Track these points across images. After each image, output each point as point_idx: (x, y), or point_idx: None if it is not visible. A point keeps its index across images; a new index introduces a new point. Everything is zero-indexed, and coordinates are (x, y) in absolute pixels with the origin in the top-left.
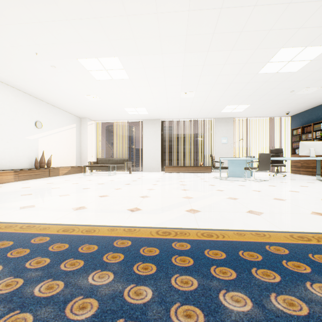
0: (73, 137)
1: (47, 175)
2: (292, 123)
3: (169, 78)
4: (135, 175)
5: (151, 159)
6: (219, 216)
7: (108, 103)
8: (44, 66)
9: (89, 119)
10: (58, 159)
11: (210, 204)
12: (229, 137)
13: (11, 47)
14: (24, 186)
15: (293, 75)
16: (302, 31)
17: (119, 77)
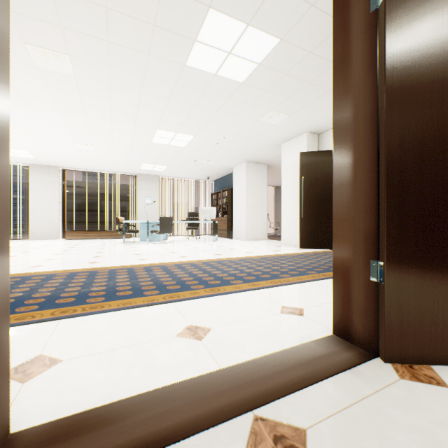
0: None
1: None
2: (215, 187)
3: (51, 127)
4: None
5: (44, 222)
6: (56, 266)
7: None
8: None
9: None
10: None
11: (64, 261)
12: (154, 197)
13: None
14: None
15: (184, 149)
16: (164, 123)
17: None
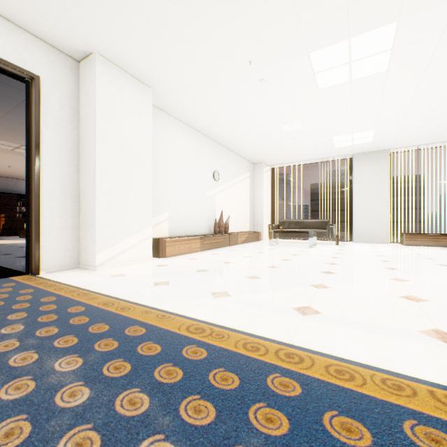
0: (246, 190)
1: (226, 243)
2: None
3: None
4: (356, 249)
5: (368, 221)
6: None
7: (311, 132)
8: (249, 84)
9: (264, 164)
10: (232, 221)
11: None
12: None
13: (220, 62)
14: (222, 260)
15: None
16: None
17: (367, 72)
